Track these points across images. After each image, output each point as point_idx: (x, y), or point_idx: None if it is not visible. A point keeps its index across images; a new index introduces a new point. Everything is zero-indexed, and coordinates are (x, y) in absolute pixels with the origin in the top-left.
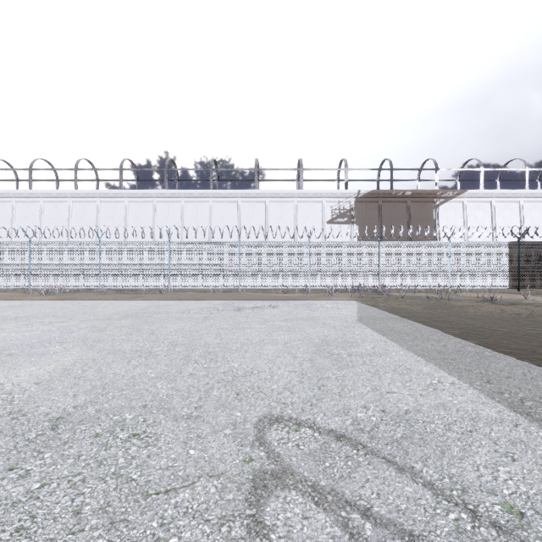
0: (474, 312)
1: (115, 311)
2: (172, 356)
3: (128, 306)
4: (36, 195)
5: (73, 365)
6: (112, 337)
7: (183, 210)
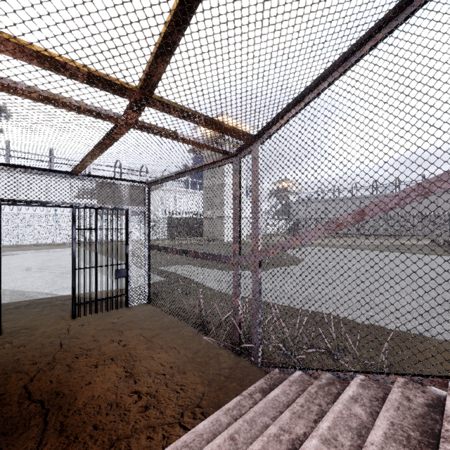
0: None
1: None
2: None
3: None
4: None
5: None
6: None
7: None
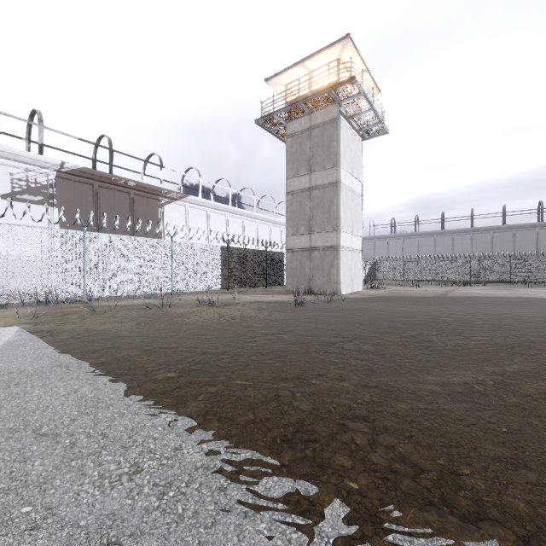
0: (196, 321)
1: None
2: None
3: None
4: None
5: None
6: None
7: None
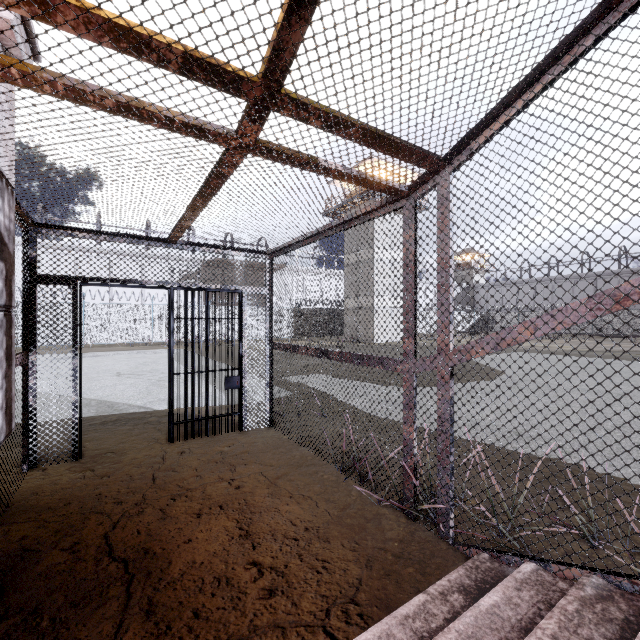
0: None
1: None
2: None
3: None
4: None
5: None
6: None
7: None
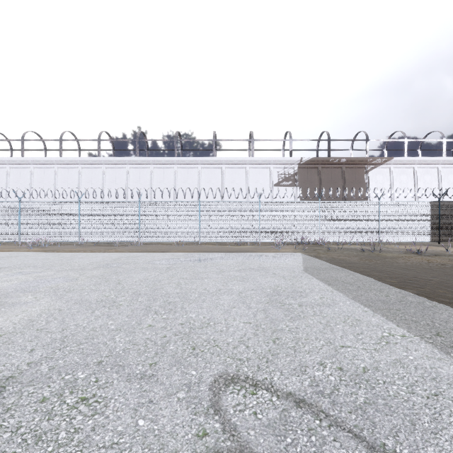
0: (404, 262)
1: (89, 261)
2: (134, 306)
3: (101, 258)
4: (27, 162)
5: (39, 316)
6: (81, 287)
7: (152, 175)
